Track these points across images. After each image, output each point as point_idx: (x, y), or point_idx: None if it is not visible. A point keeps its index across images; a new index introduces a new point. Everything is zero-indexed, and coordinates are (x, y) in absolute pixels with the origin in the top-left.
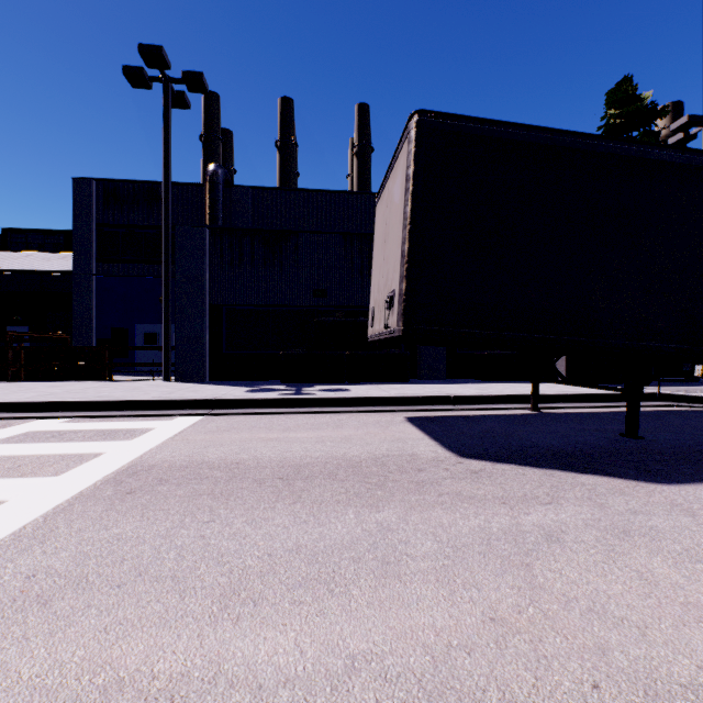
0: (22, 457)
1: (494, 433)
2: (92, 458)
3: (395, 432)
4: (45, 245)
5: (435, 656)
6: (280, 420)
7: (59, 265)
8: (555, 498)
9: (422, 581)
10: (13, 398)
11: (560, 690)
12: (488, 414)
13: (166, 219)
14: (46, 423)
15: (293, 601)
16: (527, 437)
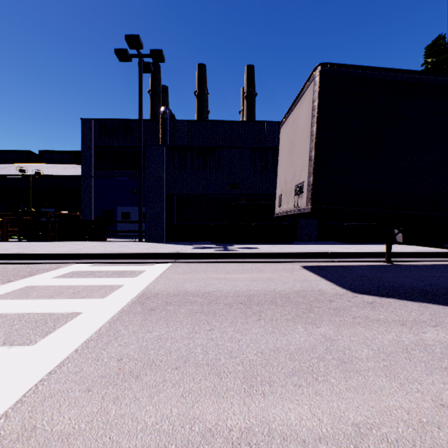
0: (77, 286)
1: (368, 277)
2: (118, 288)
3: (300, 275)
4: (63, 160)
5: (415, 428)
6: (220, 266)
7: (72, 171)
8: (438, 322)
9: (375, 376)
10: (58, 251)
11: None
12: (356, 265)
13: (140, 141)
14: (80, 266)
15: (294, 384)
16: (393, 280)
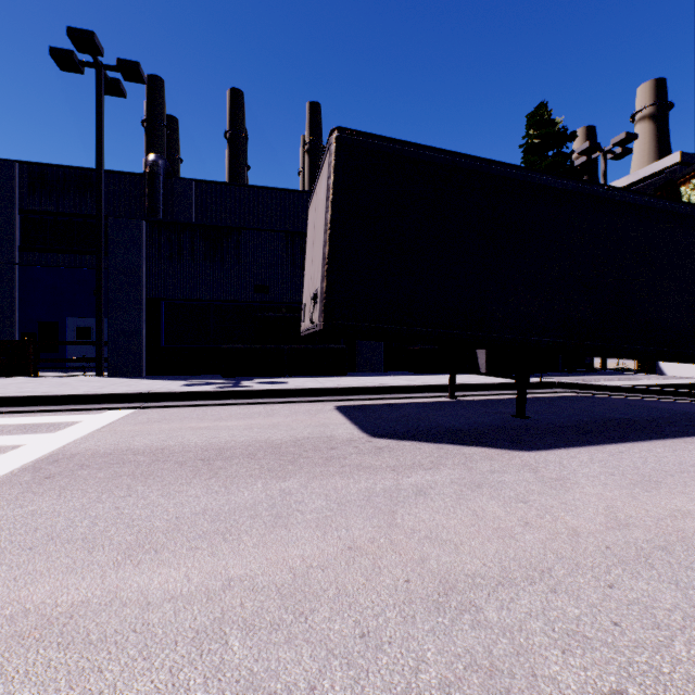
0: None
1: (409, 417)
2: (10, 450)
3: (322, 418)
4: None
5: (296, 573)
6: (214, 411)
7: None
8: (437, 464)
9: (304, 527)
10: None
11: (381, 585)
12: (410, 402)
13: (99, 209)
14: None
15: (191, 548)
16: (436, 420)
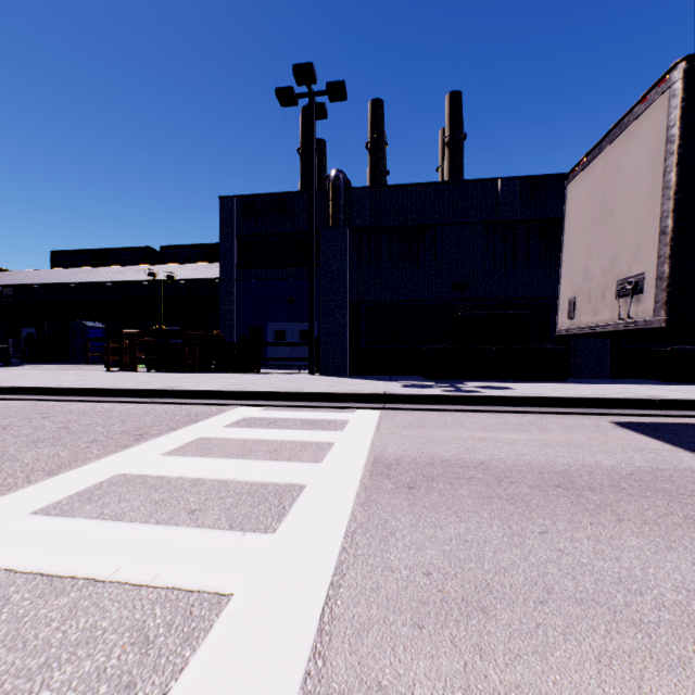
0: (268, 441)
1: None
2: (329, 447)
3: (624, 439)
4: (190, 258)
5: None
6: (464, 418)
7: (206, 273)
8: None
9: None
10: (211, 387)
11: None
12: None
13: (311, 223)
14: (249, 410)
15: None
16: None
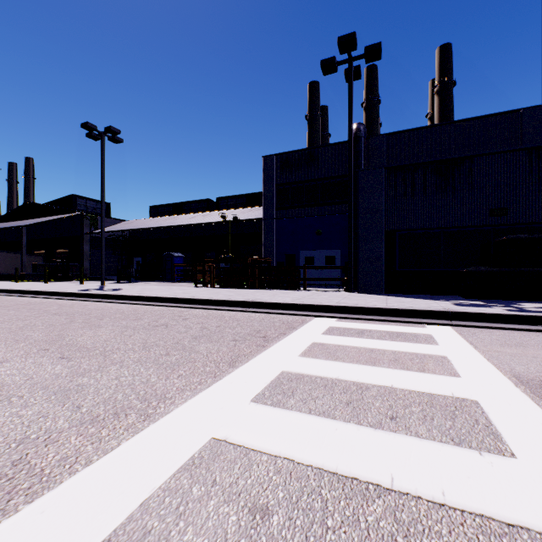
0: (378, 350)
1: None
2: (447, 361)
3: None
4: (236, 205)
5: None
6: None
7: (251, 215)
8: None
9: None
10: (284, 300)
11: None
12: None
13: (350, 167)
14: (327, 321)
15: None
16: None
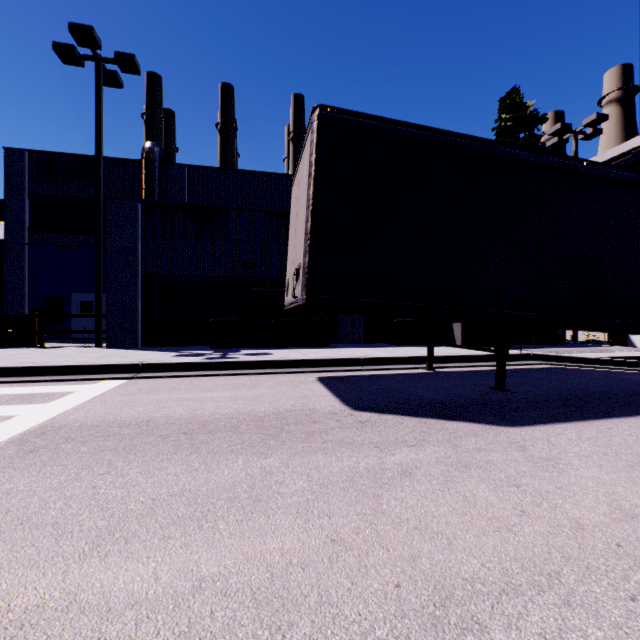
0: None
1: (390, 389)
2: (3, 421)
3: (304, 390)
4: None
5: (274, 573)
6: (202, 381)
7: None
8: (420, 441)
9: (284, 514)
10: None
11: (369, 591)
12: (390, 373)
13: (98, 192)
14: None
15: (163, 537)
16: (416, 392)
